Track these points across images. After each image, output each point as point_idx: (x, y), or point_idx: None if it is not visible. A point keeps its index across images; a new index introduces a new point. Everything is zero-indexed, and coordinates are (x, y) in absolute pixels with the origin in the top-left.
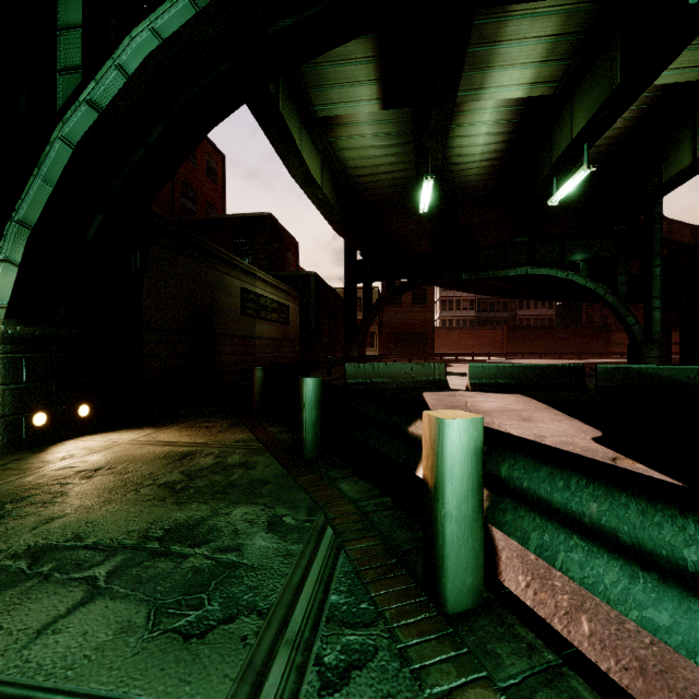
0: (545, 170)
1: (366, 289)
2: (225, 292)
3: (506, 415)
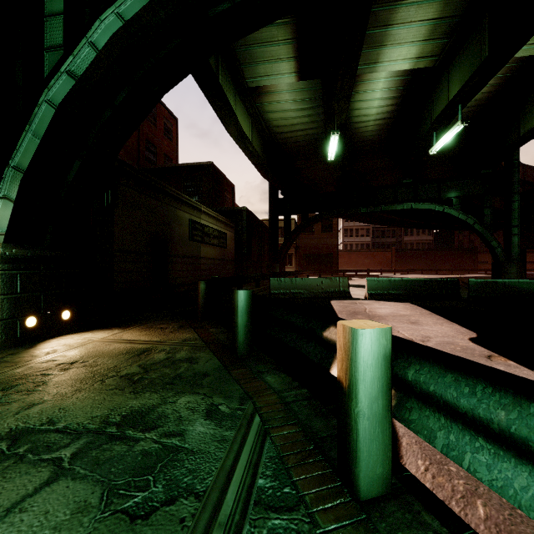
0: (426, 127)
1: (286, 221)
2: (177, 222)
3: (397, 319)
